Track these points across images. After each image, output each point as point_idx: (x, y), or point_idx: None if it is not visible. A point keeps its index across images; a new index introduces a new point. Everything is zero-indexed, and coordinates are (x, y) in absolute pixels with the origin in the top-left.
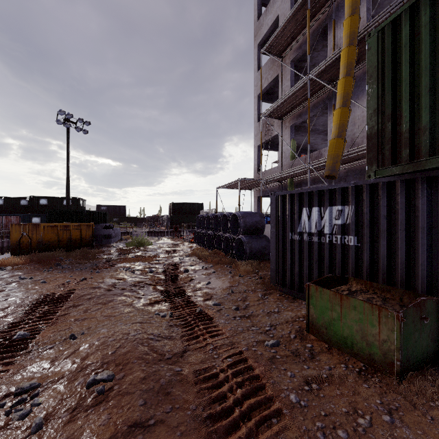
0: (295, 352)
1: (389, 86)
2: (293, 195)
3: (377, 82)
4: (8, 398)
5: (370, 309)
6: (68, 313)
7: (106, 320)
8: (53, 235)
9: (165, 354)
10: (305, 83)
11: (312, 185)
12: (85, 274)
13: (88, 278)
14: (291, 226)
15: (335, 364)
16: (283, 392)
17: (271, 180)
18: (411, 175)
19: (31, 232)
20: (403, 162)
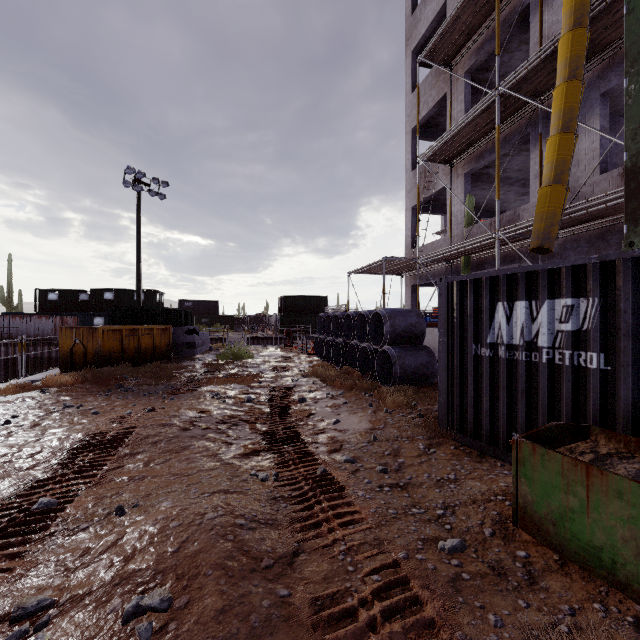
0: (496, 566)
1: None
2: (478, 281)
3: None
4: (0, 625)
5: None
6: (122, 465)
7: (175, 482)
8: (115, 343)
9: (262, 559)
10: (492, 102)
11: (502, 266)
12: (155, 401)
13: (158, 409)
14: (476, 332)
15: (581, 602)
16: None
17: (434, 260)
18: None
19: (86, 338)
20: None
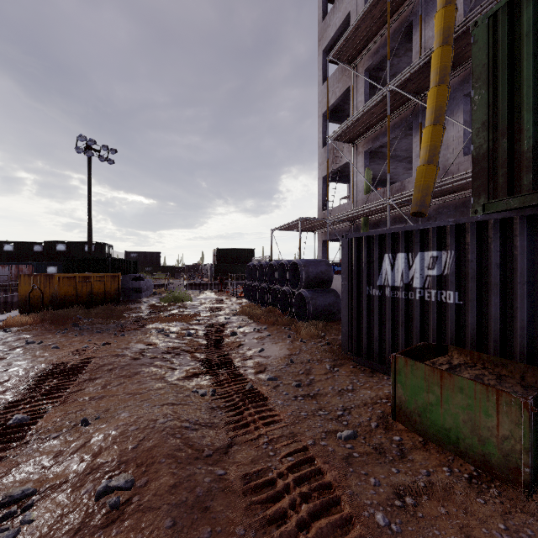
0: (378, 447)
1: (504, 90)
2: (371, 238)
3: (487, 86)
4: None
5: (484, 393)
6: (83, 388)
7: (129, 399)
8: (70, 288)
9: (204, 450)
10: (384, 96)
11: (392, 226)
12: (107, 337)
13: (111, 343)
14: (369, 277)
15: (435, 467)
16: (366, 508)
17: (340, 220)
18: (536, 209)
19: (43, 284)
20: (524, 192)
